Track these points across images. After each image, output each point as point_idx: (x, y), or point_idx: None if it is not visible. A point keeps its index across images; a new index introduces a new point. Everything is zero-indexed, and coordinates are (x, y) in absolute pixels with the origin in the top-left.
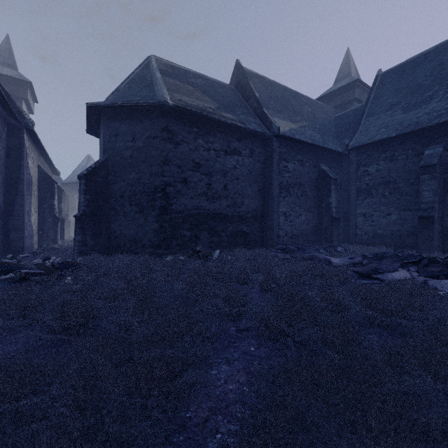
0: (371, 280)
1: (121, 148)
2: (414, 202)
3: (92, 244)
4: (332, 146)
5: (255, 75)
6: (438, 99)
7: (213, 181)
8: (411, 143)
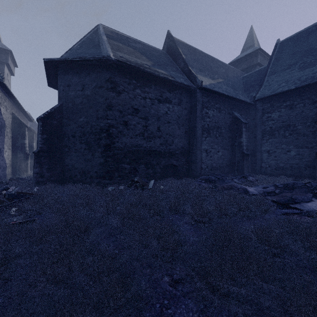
0: (289, 209)
1: (73, 96)
2: (310, 141)
3: (48, 175)
4: (242, 98)
5: (182, 43)
6: None
7: (148, 124)
8: (308, 93)
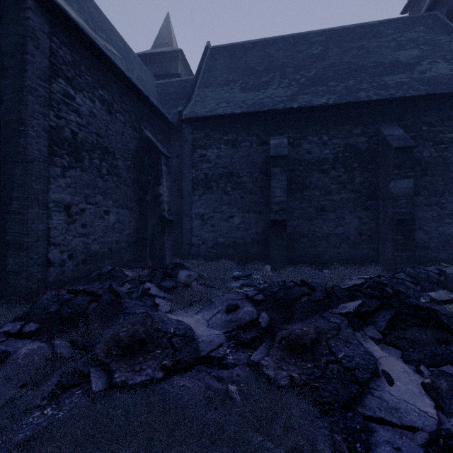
0: (372, 434)
1: None
2: (258, 202)
3: None
4: (159, 107)
5: None
6: (275, 86)
7: None
8: (256, 128)
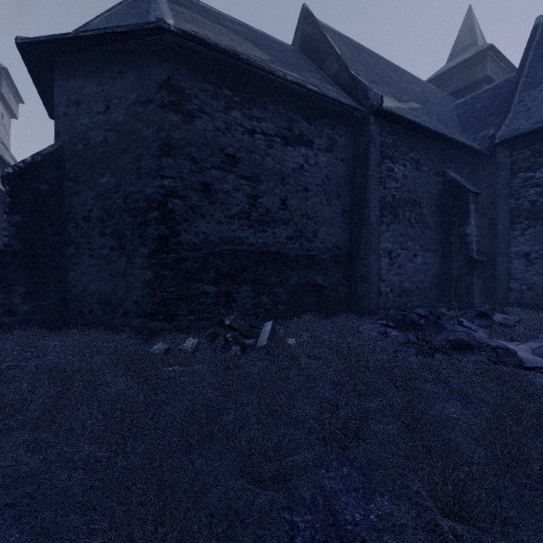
0: None
1: (85, 126)
2: None
3: (27, 310)
4: (464, 140)
5: (333, 31)
6: None
7: (260, 192)
8: None
